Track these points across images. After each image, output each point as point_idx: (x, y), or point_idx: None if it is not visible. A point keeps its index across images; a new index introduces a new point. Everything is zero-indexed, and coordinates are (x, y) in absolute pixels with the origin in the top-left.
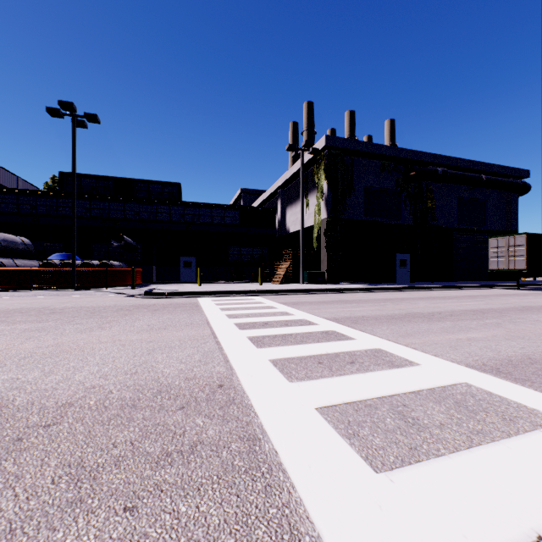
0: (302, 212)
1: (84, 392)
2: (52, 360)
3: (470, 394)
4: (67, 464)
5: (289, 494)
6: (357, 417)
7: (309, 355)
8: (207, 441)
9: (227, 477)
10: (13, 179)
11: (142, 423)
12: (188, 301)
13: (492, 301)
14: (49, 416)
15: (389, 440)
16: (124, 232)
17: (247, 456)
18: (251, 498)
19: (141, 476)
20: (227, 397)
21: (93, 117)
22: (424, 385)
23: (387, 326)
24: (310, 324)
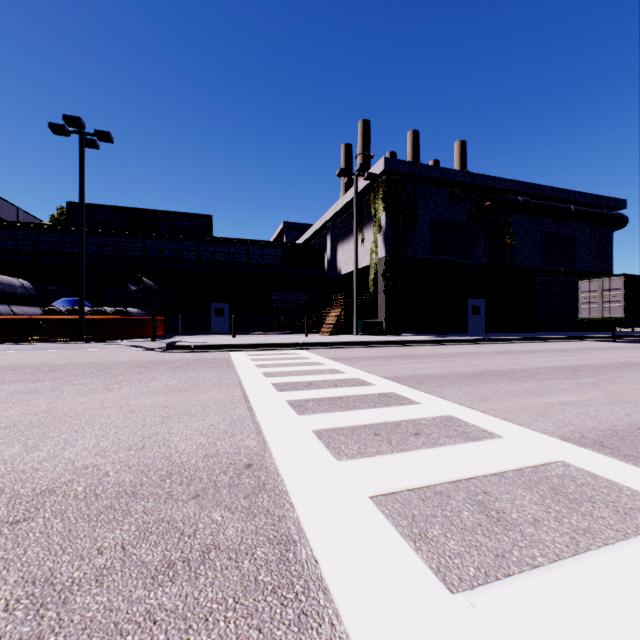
0: (356, 249)
1: (72, 474)
2: (39, 431)
3: (569, 476)
4: (31, 580)
5: (331, 627)
6: (425, 510)
7: (363, 424)
8: (225, 545)
9: (247, 600)
10: (13, 211)
11: (141, 519)
12: (218, 355)
13: (584, 355)
14: (20, 508)
15: (468, 544)
16: (144, 273)
17: (277, 567)
18: (277, 634)
19: (130, 598)
20: (256, 481)
21: (105, 135)
22: (509, 465)
23: (459, 387)
24: (365, 385)
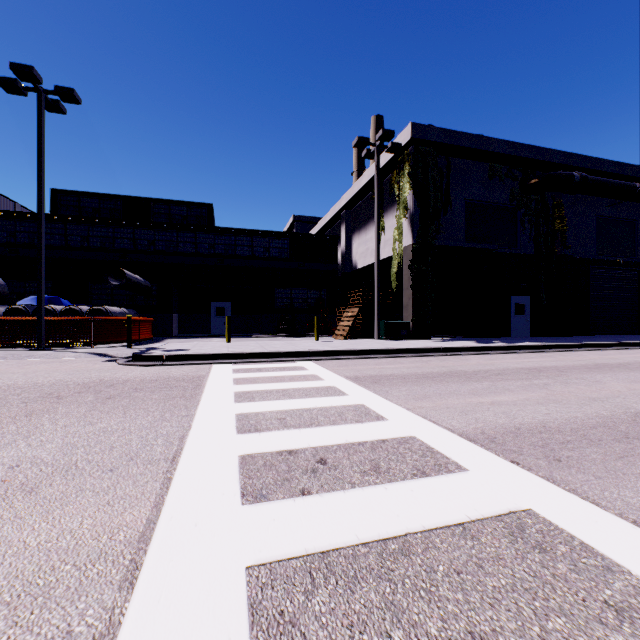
0: (377, 235)
1: None
2: None
3: None
4: None
5: None
6: None
7: None
8: None
9: None
10: (10, 206)
11: None
12: (192, 371)
13: None
14: None
15: None
16: (134, 268)
17: None
18: None
19: None
20: None
21: (68, 92)
22: None
23: None
24: (440, 468)
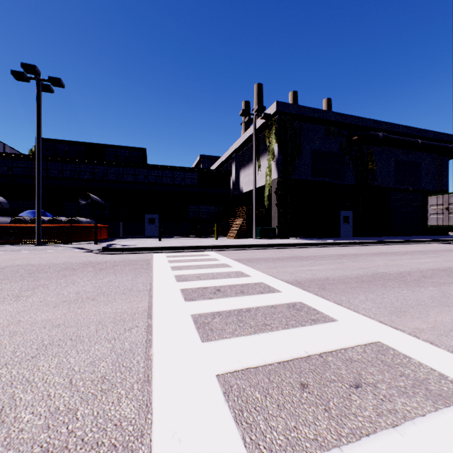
0: (255, 172)
1: None
2: None
3: None
4: None
5: None
6: None
7: (280, 360)
8: None
9: None
10: (1, 146)
11: None
12: (142, 257)
13: (447, 257)
14: None
15: None
16: (94, 191)
17: None
18: None
19: None
20: None
21: (57, 80)
22: None
23: (364, 294)
24: (270, 291)
